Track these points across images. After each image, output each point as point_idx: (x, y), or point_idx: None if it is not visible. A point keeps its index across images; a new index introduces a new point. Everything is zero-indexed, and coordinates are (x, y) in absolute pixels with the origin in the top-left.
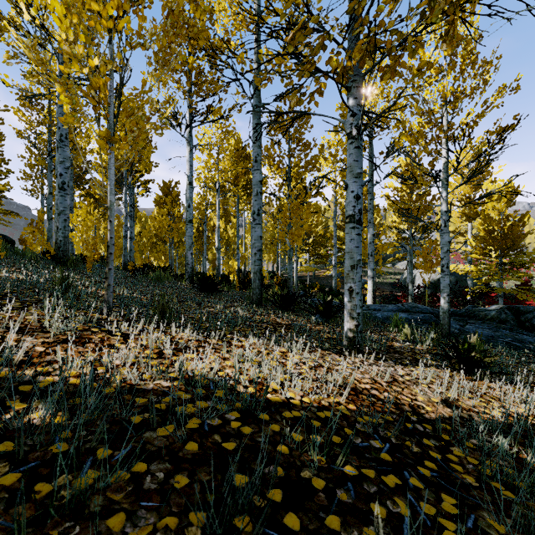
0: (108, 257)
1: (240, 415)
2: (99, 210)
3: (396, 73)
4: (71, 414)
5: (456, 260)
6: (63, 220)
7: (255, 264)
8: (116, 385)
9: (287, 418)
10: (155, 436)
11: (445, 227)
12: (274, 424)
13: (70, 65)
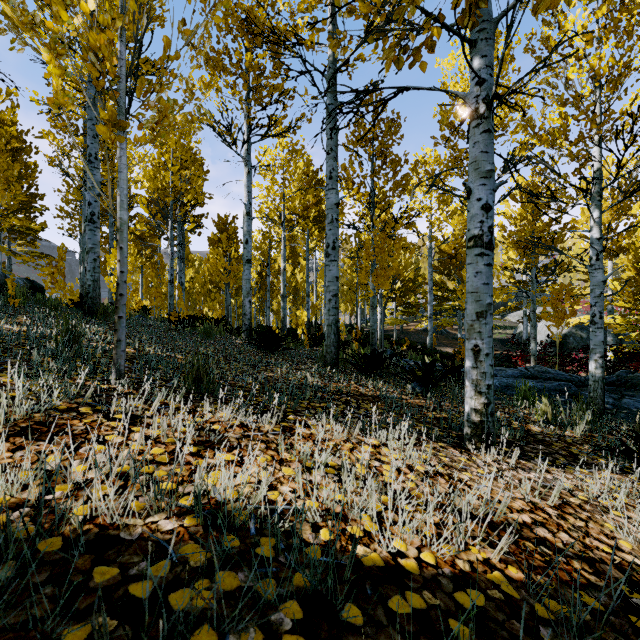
0: (117, 299)
1: (302, 609)
2: (146, 252)
3: None
4: None
5: (586, 310)
6: (92, 259)
7: (329, 314)
8: (72, 530)
9: (400, 615)
10: None
11: (598, 261)
12: (374, 637)
13: (62, 21)
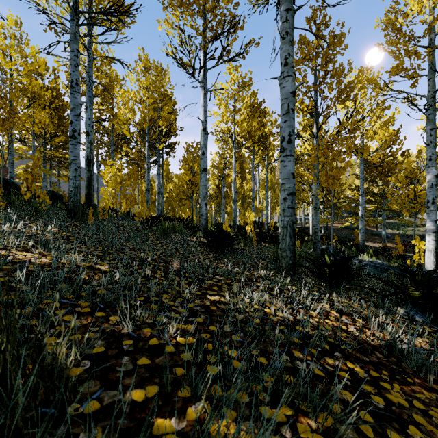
0: None
1: None
2: (141, 173)
3: None
4: None
5: None
6: (73, 169)
7: (284, 214)
8: None
9: None
10: None
11: None
12: None
13: None
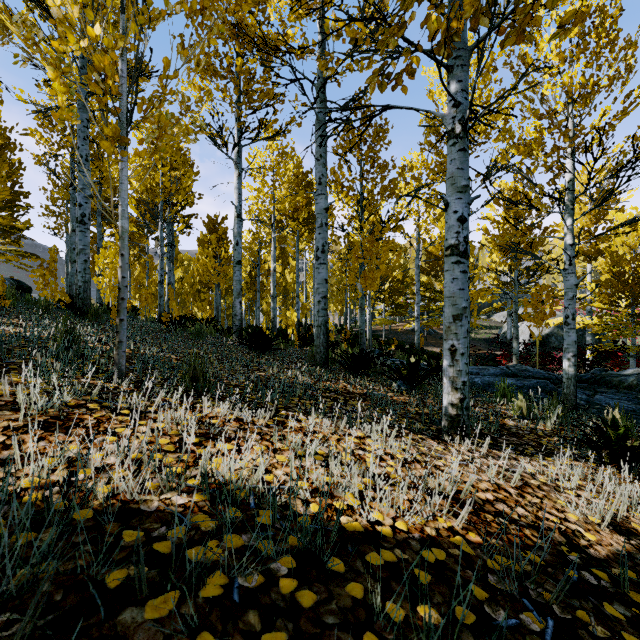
0: (119, 303)
1: (295, 561)
2: (134, 251)
3: (524, 36)
4: (1, 568)
5: None
6: (82, 261)
7: (319, 315)
8: (99, 504)
9: (375, 566)
10: (139, 620)
11: (571, 266)
12: (353, 580)
13: (67, 41)
